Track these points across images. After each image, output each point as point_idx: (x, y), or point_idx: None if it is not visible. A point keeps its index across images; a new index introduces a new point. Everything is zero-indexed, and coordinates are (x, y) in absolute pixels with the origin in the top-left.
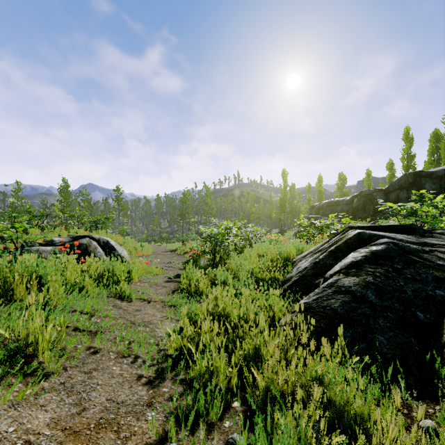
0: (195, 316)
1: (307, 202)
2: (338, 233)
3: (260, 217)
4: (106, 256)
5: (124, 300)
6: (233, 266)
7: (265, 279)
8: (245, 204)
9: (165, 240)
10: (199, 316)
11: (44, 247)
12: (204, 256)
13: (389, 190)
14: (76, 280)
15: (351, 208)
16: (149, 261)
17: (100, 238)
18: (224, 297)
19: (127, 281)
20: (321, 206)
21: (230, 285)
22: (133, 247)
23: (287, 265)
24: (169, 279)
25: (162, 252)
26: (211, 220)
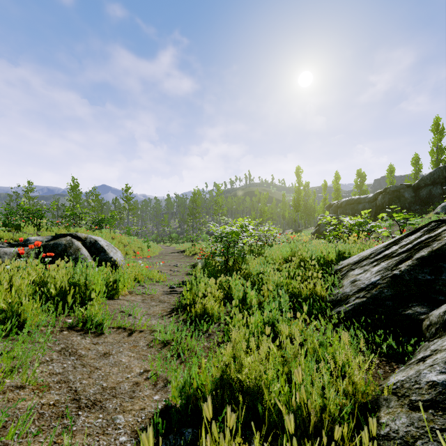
0: (195, 388)
1: (323, 201)
2: (415, 230)
3: (272, 217)
4: (93, 260)
5: (89, 333)
6: (251, 273)
7: (301, 295)
8: (257, 204)
9: (174, 241)
10: (205, 388)
11: (7, 249)
12: (215, 259)
13: (419, 185)
14: (1, 305)
15: (374, 206)
16: (154, 264)
17: (87, 237)
18: (247, 334)
19: (111, 294)
20: (340, 205)
21: (254, 308)
22: (138, 247)
23: (327, 274)
24: (170, 289)
25: (170, 253)
26: (221, 220)
